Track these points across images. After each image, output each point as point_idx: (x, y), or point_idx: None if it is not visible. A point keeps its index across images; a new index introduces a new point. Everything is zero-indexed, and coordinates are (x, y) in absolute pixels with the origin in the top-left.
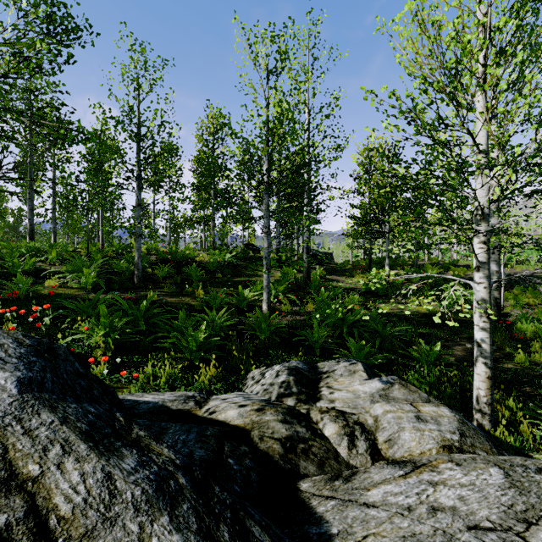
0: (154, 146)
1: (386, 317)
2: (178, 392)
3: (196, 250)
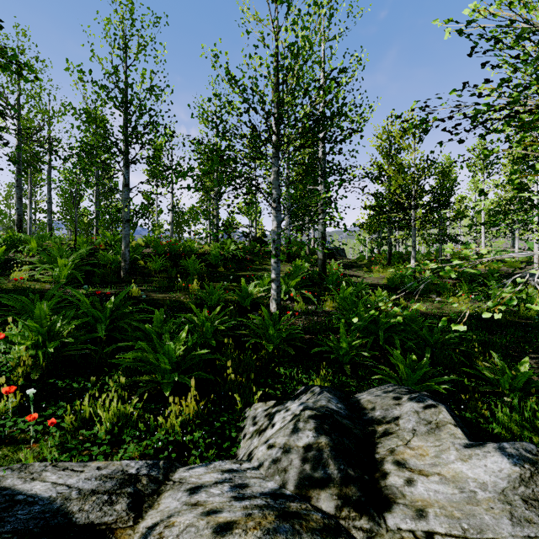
0: (141, 112)
1: (424, 318)
2: (113, 462)
3: (201, 244)
